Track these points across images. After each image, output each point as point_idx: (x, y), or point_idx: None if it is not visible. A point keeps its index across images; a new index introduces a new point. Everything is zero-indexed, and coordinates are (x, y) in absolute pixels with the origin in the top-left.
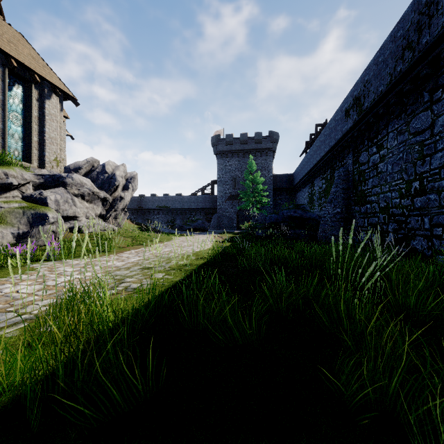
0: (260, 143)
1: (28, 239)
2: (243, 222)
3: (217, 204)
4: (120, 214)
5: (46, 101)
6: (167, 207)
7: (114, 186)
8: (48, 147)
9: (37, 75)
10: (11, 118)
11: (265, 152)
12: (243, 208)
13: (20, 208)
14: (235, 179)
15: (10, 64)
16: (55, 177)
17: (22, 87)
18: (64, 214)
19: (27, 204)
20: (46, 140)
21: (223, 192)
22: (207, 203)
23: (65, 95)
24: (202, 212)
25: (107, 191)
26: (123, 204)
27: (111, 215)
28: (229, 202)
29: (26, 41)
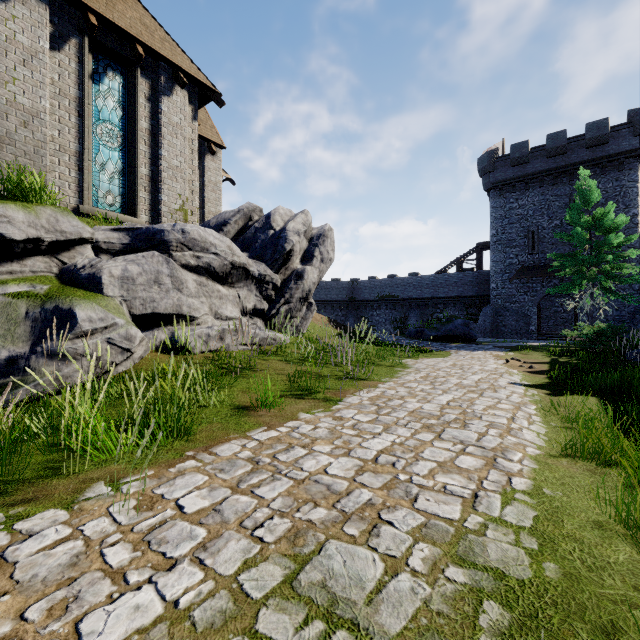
0: (602, 146)
1: (18, 377)
2: (547, 322)
3: (491, 287)
4: (298, 309)
5: (163, 99)
6: (394, 296)
7: (281, 253)
8: (166, 185)
9: (144, 51)
10: (100, 134)
11: (615, 164)
12: (564, 291)
13: (27, 297)
14: (533, 233)
15: (87, 24)
16: (149, 233)
17: (121, 76)
18: (146, 309)
19: (53, 287)
20: (163, 172)
21: (503, 262)
22: (467, 287)
23: (201, 89)
24: (459, 304)
25: (270, 264)
26: (302, 288)
27: (278, 311)
28: (518, 281)
29: (141, 7)
